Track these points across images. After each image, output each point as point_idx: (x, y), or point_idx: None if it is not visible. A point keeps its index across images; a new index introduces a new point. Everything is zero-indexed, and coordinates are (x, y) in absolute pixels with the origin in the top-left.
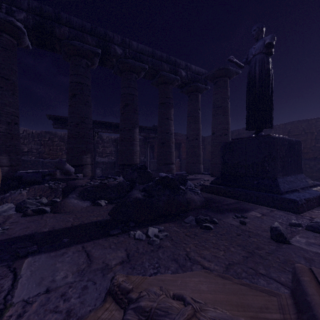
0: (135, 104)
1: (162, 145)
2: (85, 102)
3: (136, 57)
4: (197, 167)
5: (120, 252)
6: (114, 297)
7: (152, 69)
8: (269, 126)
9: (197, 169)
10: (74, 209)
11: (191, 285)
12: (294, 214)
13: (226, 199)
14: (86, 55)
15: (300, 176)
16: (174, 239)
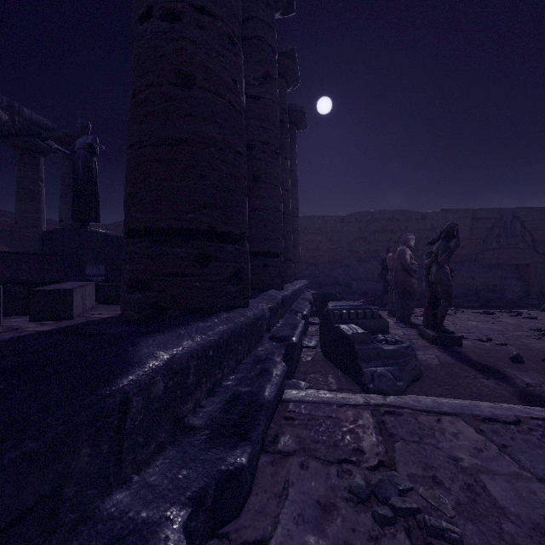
0: None
1: None
2: None
3: None
4: None
5: None
6: None
7: None
8: (93, 220)
9: None
10: None
11: None
12: None
13: None
14: None
15: None
16: None
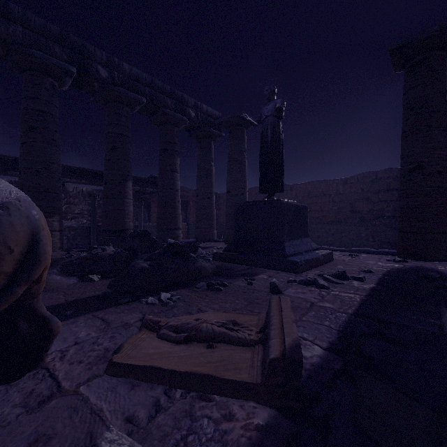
0: (127, 148)
1: (164, 205)
2: (50, 140)
3: (129, 85)
4: (210, 233)
5: (136, 314)
6: (148, 327)
7: (151, 103)
8: (279, 191)
9: (210, 235)
10: (58, 287)
11: (203, 318)
12: (295, 274)
13: (239, 266)
14: (51, 72)
15: (305, 240)
16: (187, 301)
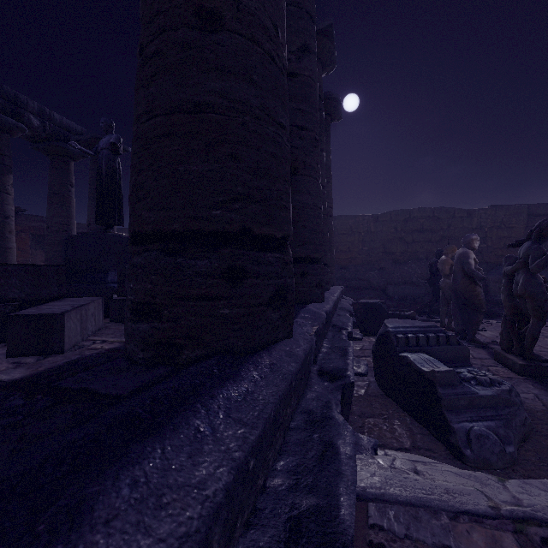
0: None
1: None
2: None
3: None
4: None
5: None
6: None
7: None
8: (116, 224)
9: None
10: None
11: None
12: None
13: None
14: None
15: None
16: None
